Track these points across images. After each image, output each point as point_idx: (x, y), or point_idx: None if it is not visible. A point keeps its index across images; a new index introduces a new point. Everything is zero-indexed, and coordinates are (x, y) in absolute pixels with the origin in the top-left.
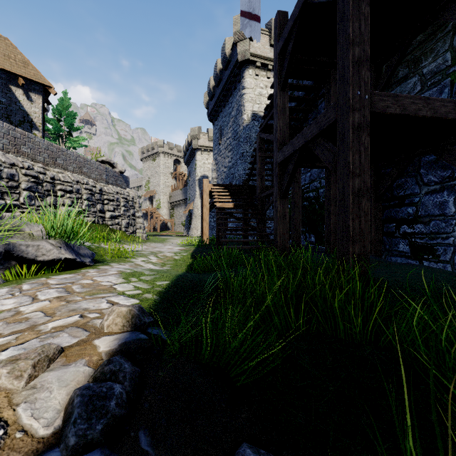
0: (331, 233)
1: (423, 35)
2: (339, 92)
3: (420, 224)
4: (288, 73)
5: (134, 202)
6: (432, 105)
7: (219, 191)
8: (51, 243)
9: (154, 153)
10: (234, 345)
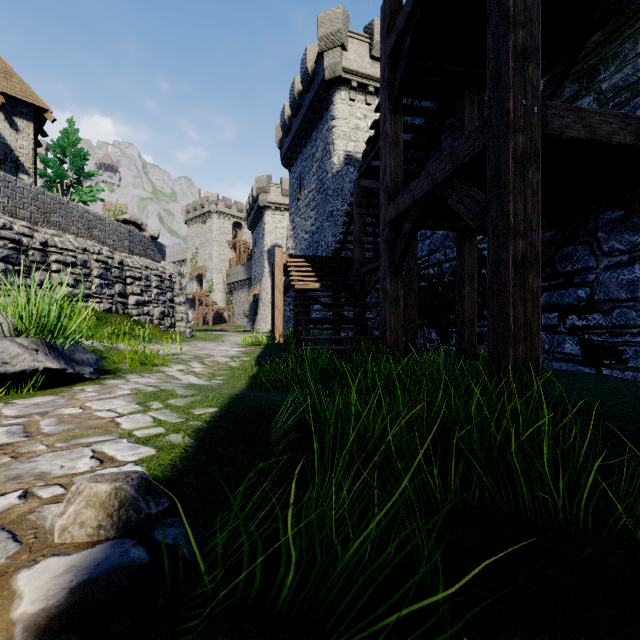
0: (465, 327)
1: (602, 34)
2: (490, 103)
3: (597, 314)
4: (403, 84)
5: (172, 282)
6: (634, 126)
7: (297, 265)
8: (21, 343)
9: (204, 213)
10: (339, 568)
